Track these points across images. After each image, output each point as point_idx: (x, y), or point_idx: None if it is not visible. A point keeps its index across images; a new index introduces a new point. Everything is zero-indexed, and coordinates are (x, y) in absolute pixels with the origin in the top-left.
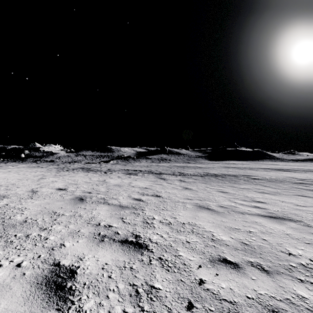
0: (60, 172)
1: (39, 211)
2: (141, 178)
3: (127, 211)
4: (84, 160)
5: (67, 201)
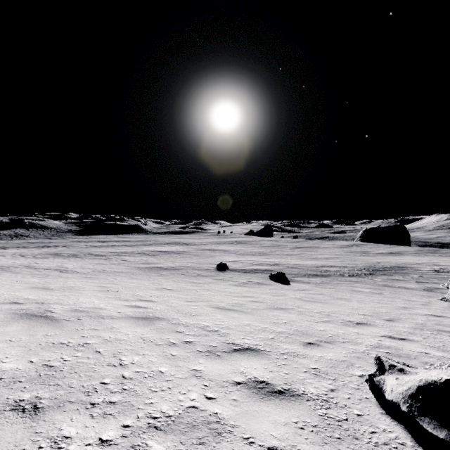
0: None
1: None
2: None
3: None
4: None
5: None
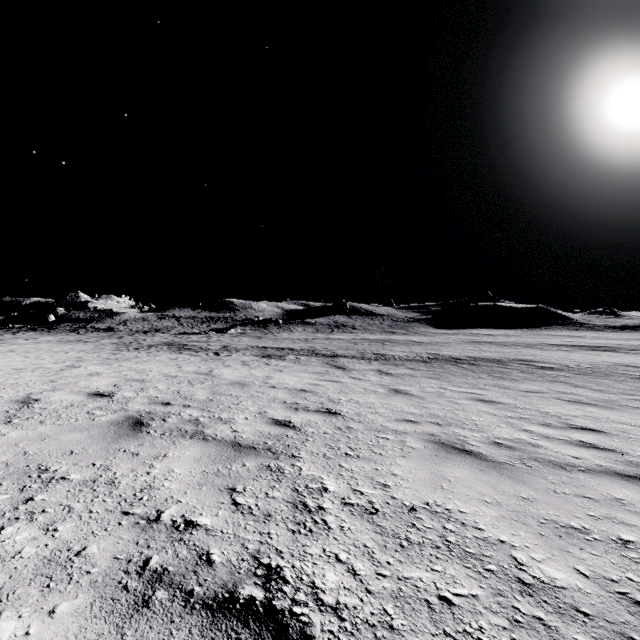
0: (121, 352)
1: (0, 464)
2: (293, 366)
3: (252, 461)
4: (175, 328)
5: (97, 431)
